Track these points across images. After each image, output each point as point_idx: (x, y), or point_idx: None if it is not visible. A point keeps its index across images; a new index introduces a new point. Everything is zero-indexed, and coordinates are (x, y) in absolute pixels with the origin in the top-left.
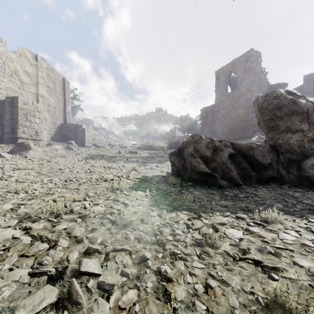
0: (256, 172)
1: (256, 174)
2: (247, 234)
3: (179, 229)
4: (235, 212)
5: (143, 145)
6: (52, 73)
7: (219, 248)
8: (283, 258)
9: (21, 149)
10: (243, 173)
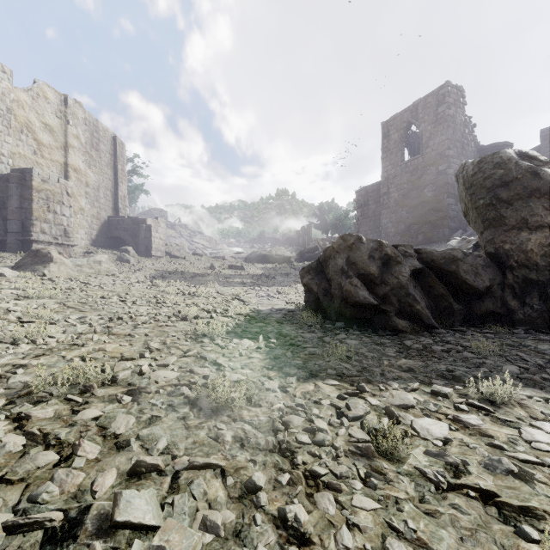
0: (463, 304)
1: (463, 307)
2: (456, 430)
3: (322, 418)
4: (429, 381)
5: (255, 255)
6: (93, 127)
7: (405, 462)
8: (540, 485)
9: (36, 261)
10: (437, 305)
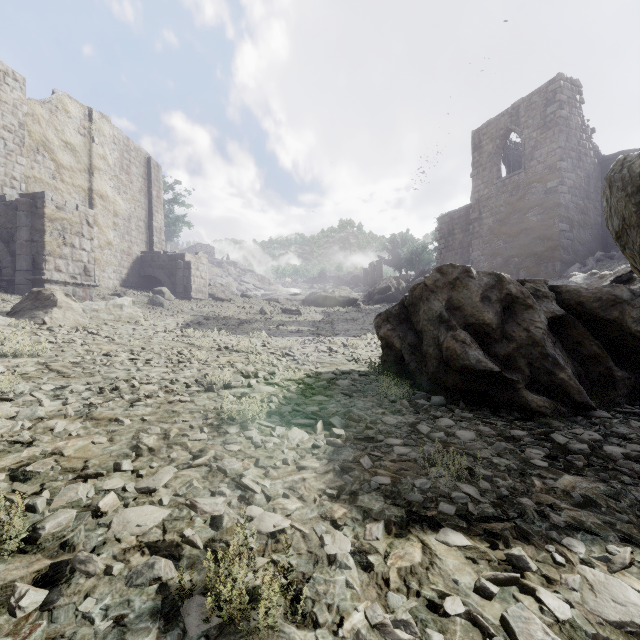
0: (627, 370)
1: (629, 375)
2: None
3: None
4: None
5: (314, 297)
6: (124, 147)
7: None
8: None
9: (37, 305)
10: (587, 371)
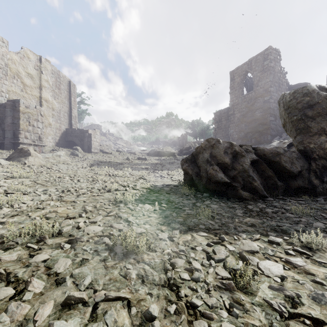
0: (283, 182)
1: (283, 184)
2: (289, 269)
3: (197, 260)
4: (266, 233)
5: (153, 151)
6: (57, 75)
7: (256, 295)
8: None
9: (20, 155)
10: (267, 183)
